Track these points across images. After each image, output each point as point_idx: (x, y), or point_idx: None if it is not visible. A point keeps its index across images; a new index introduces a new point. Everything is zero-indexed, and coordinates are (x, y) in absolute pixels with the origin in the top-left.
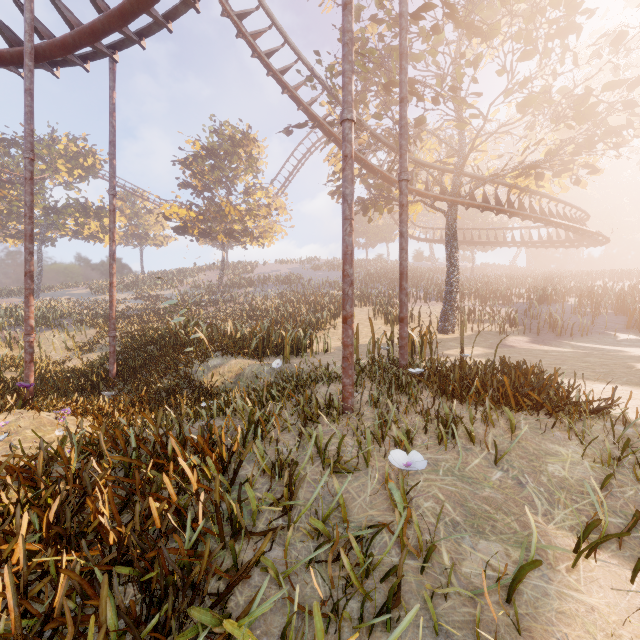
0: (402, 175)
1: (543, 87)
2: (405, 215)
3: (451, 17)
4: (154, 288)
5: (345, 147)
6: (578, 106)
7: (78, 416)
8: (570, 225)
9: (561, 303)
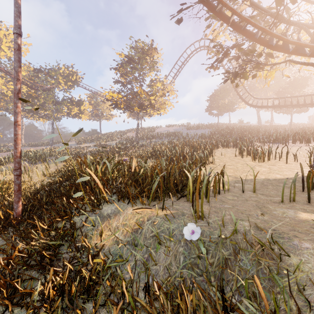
0: None
1: None
2: None
3: None
4: (104, 140)
5: None
6: None
7: None
8: None
9: None
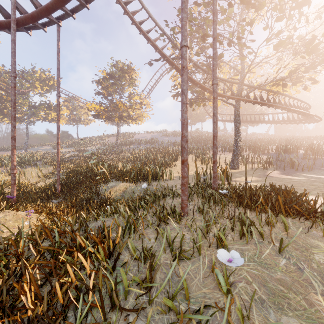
0: (214, 81)
1: (288, 36)
2: (216, 103)
3: None
4: (83, 146)
5: (183, 62)
6: (308, 45)
7: (38, 213)
8: (301, 111)
9: (295, 153)
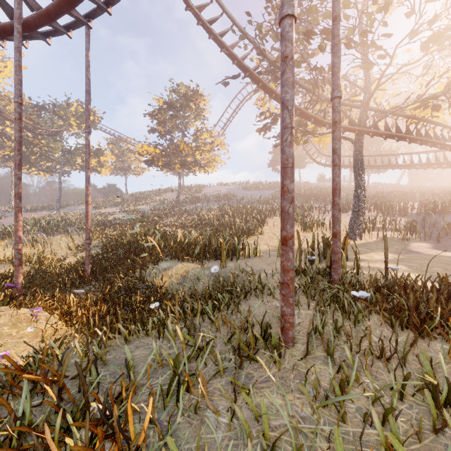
0: (335, 92)
1: (447, 25)
2: (338, 132)
3: None
4: (133, 204)
5: (285, 47)
6: None
7: (52, 311)
8: None
9: None
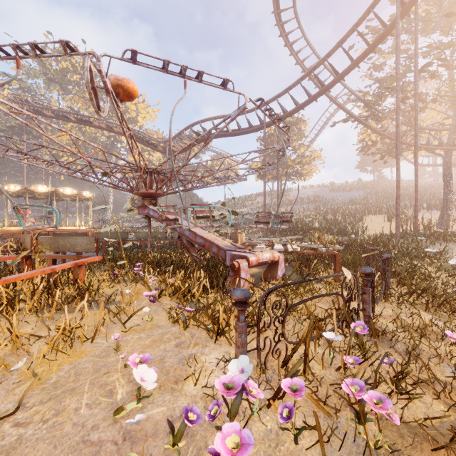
0: (415, 164)
1: None
2: (417, 178)
3: (443, 65)
4: (236, 208)
5: (397, 166)
6: None
7: None
8: None
9: None
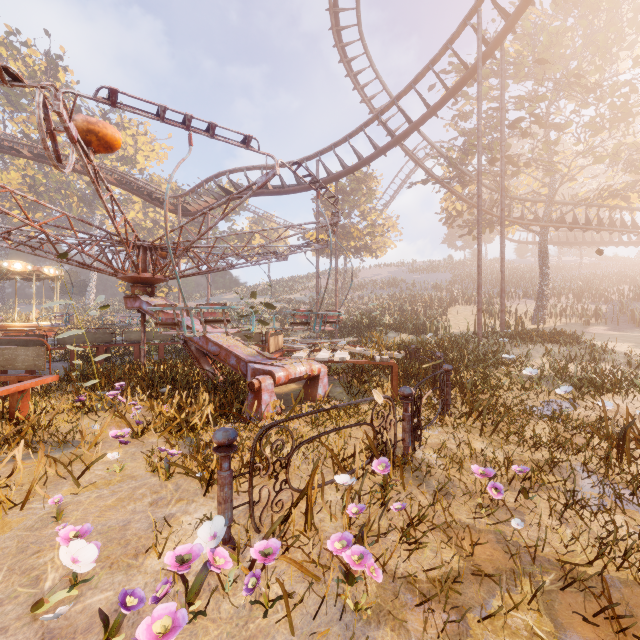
0: (502, 245)
1: (615, 144)
2: (503, 263)
3: (536, 123)
4: (285, 293)
5: (479, 247)
6: None
7: None
8: None
9: None
